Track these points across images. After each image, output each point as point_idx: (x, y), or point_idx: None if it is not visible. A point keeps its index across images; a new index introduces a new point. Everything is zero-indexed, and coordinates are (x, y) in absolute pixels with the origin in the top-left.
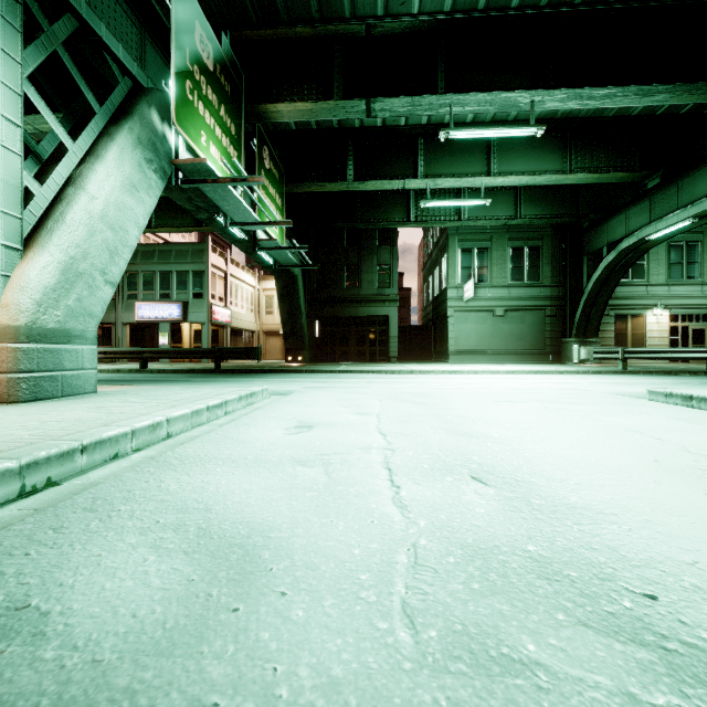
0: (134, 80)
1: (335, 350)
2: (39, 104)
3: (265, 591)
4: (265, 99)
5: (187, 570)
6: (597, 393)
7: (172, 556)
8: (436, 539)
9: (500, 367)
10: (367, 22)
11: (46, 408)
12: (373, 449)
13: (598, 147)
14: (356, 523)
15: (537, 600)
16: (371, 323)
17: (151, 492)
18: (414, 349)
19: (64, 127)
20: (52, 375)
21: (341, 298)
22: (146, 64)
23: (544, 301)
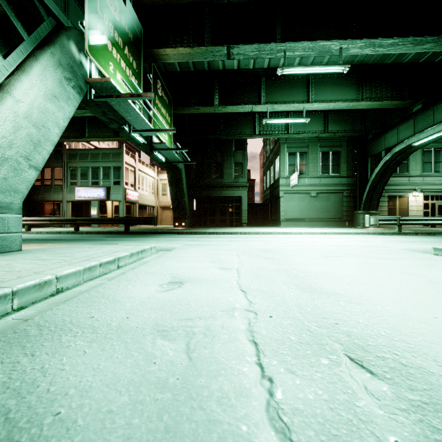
0: (57, 19)
1: (206, 219)
2: None
3: None
4: (158, 46)
5: None
6: (394, 249)
7: None
8: None
9: (316, 230)
10: None
11: None
12: (236, 310)
13: (380, 84)
14: None
15: None
16: (230, 201)
17: None
18: (258, 218)
19: (1, 50)
20: None
21: (211, 185)
22: (69, 12)
23: (342, 186)
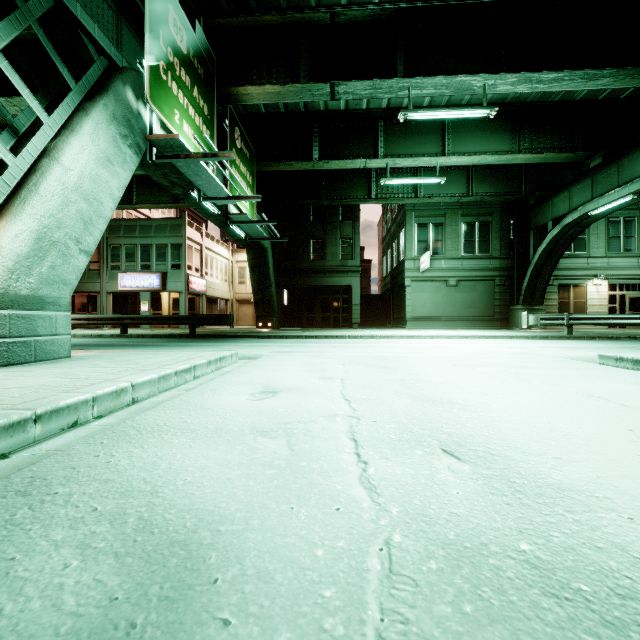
0: (109, 59)
1: (302, 317)
2: (13, 77)
3: (204, 618)
4: (236, 83)
5: (112, 583)
6: (549, 357)
7: (99, 560)
8: (413, 534)
9: (454, 332)
10: (331, 10)
11: (15, 373)
12: (338, 416)
13: (544, 129)
14: (319, 510)
15: (549, 633)
16: (335, 292)
17: (98, 469)
18: (374, 316)
19: (41, 103)
20: (25, 340)
21: (308, 269)
22: (122, 46)
23: (493, 271)
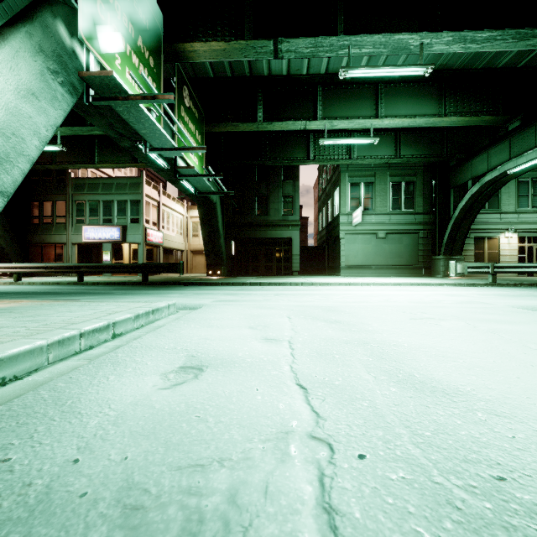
0: None
1: (248, 266)
2: None
3: None
4: (183, 40)
5: None
6: (502, 307)
7: None
8: None
9: (386, 279)
10: None
11: None
12: (293, 438)
13: (468, 95)
14: None
15: None
16: (277, 243)
17: None
18: (312, 265)
19: None
20: None
21: (253, 223)
22: None
23: (417, 225)
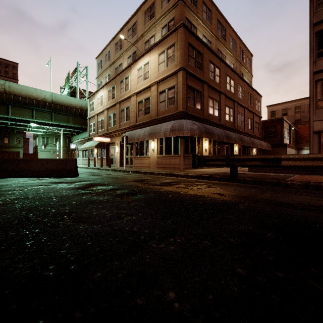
0: None
1: None
2: None
3: None
4: None
5: None
6: None
7: None
8: None
9: None
10: None
11: None
12: None
13: None
14: None
15: None
16: (13, 153)
17: None
18: None
19: None
20: None
21: (2, 146)
22: None
23: (63, 150)
